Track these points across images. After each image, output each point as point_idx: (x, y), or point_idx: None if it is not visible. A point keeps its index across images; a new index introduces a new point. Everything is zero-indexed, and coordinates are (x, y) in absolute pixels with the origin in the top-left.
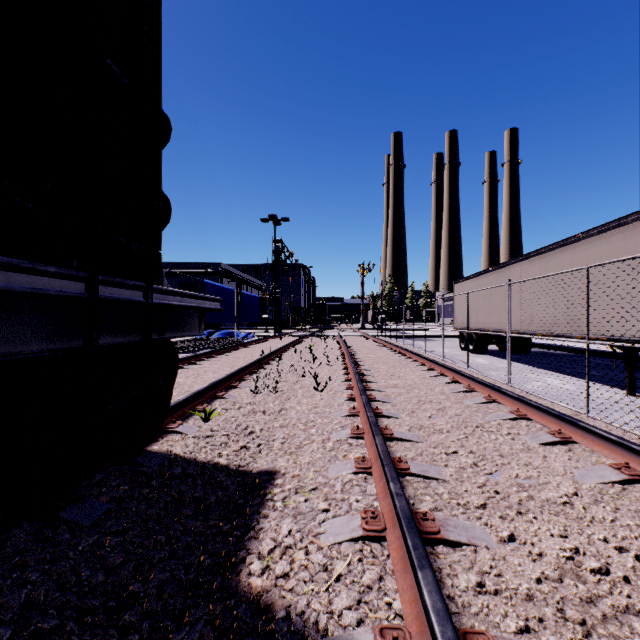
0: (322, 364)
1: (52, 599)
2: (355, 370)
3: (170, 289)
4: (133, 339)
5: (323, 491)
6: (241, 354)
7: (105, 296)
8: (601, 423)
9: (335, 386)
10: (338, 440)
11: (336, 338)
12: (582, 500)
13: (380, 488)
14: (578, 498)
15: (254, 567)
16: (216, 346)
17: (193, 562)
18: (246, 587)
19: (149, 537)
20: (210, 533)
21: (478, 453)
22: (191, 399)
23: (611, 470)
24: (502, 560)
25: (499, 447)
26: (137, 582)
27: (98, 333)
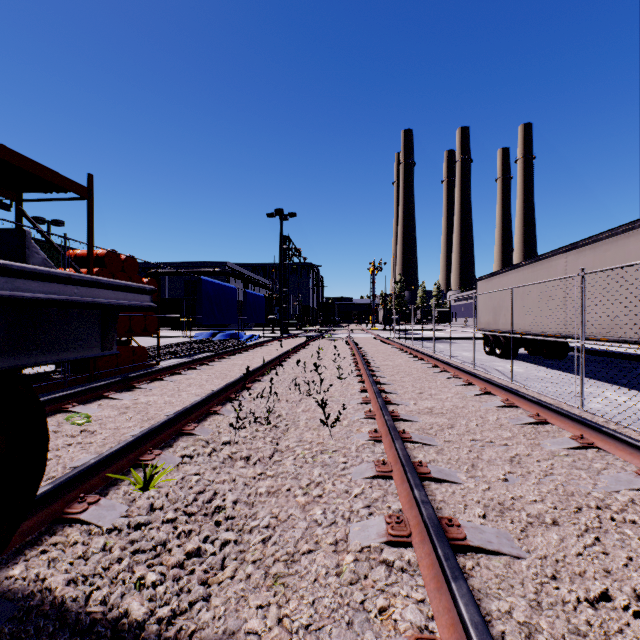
0: (332, 374)
1: None
2: (375, 388)
3: None
4: None
5: None
6: (239, 360)
7: None
8: None
9: (350, 411)
10: (364, 547)
11: (346, 340)
12: None
13: None
14: None
15: None
16: (215, 349)
17: None
18: None
19: None
20: None
21: None
22: (134, 444)
23: None
24: None
25: None
26: None
27: None
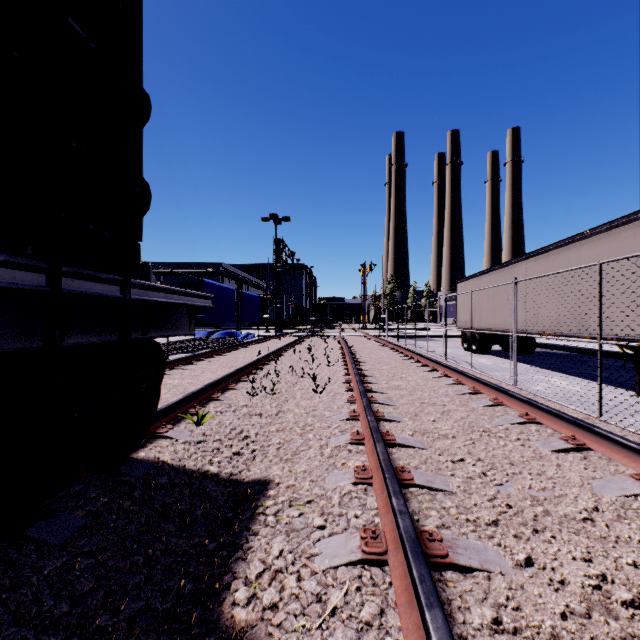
0: (322, 364)
1: (4, 637)
2: (356, 371)
3: (153, 284)
4: (110, 338)
5: (319, 504)
6: (240, 354)
7: (71, 290)
8: (615, 427)
9: (335, 387)
10: (337, 446)
11: (337, 338)
12: (604, 516)
13: (381, 502)
14: (599, 513)
15: (239, 596)
16: (216, 346)
17: (172, 588)
18: (228, 621)
19: (125, 558)
20: (193, 553)
21: (486, 461)
22: (184, 401)
23: (633, 481)
24: (520, 589)
25: (509, 454)
26: (105, 614)
27: (61, 331)
